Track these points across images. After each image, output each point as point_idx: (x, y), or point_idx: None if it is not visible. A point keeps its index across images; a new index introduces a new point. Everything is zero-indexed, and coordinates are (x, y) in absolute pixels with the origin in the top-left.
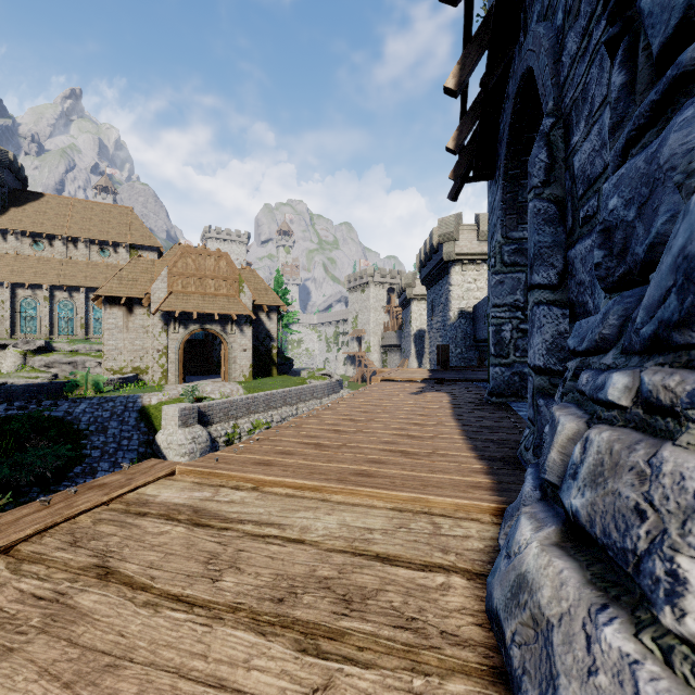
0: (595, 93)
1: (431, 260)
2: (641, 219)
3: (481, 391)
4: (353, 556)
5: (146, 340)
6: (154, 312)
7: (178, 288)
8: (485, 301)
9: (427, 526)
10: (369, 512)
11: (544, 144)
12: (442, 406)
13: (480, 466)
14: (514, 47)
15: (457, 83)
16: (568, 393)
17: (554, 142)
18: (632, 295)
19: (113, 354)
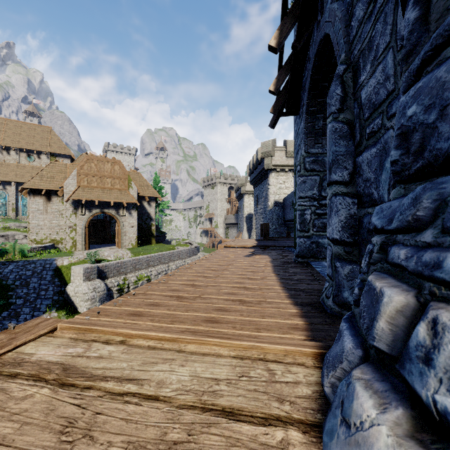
0: (380, 42)
1: (257, 168)
2: (443, 120)
3: (290, 254)
4: (202, 412)
5: (60, 220)
6: (66, 200)
7: (84, 183)
8: (291, 195)
9: (263, 373)
10: (216, 361)
11: (339, 83)
12: (266, 265)
13: (296, 310)
14: (314, 23)
15: (277, 43)
16: (375, 263)
17: (346, 82)
18: (445, 182)
19: (36, 230)
